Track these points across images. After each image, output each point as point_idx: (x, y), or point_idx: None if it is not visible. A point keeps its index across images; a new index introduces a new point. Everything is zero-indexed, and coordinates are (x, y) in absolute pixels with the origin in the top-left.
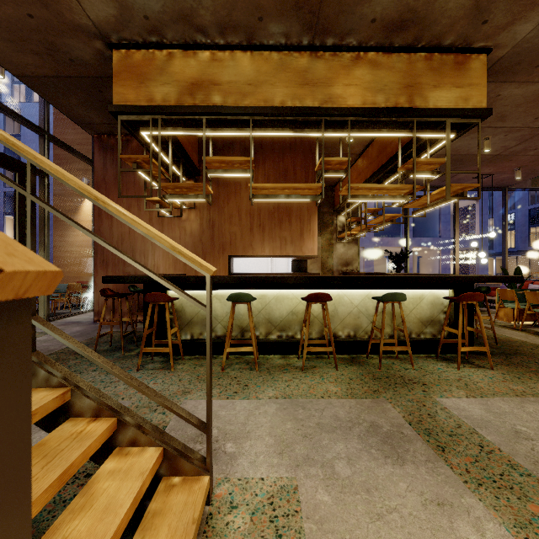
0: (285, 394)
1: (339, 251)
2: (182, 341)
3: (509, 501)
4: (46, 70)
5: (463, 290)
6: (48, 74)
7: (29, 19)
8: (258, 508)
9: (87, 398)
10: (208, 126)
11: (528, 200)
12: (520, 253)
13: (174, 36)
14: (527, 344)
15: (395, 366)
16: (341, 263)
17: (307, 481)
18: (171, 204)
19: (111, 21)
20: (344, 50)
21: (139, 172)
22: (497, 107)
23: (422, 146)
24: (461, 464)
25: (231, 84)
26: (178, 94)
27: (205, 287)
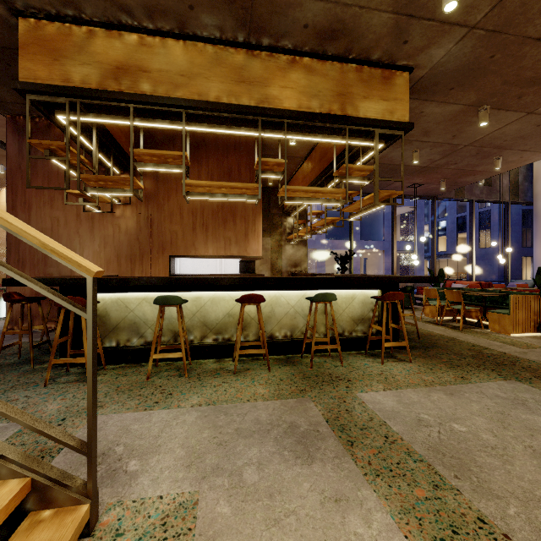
0: (210, 400)
1: (288, 252)
2: (105, 349)
3: (399, 488)
4: None
5: (389, 290)
6: None
7: None
8: (147, 531)
9: None
10: (137, 116)
11: (456, 209)
12: (450, 255)
13: (95, 12)
14: (444, 338)
15: (326, 364)
16: (290, 264)
17: (210, 493)
18: (95, 198)
19: None
20: (280, 51)
21: (53, 160)
22: (422, 123)
23: (357, 154)
24: (365, 457)
25: (161, 73)
26: (101, 77)
27: (133, 290)
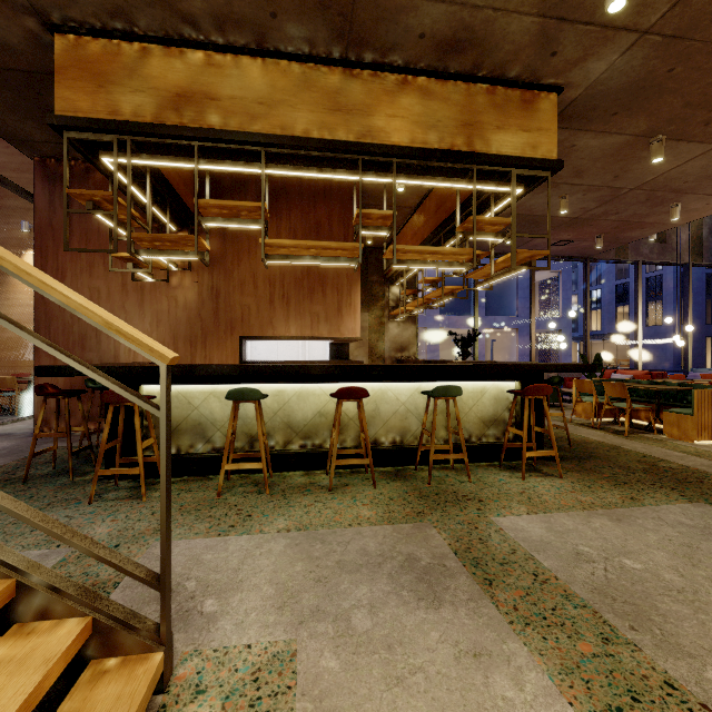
0: (300, 524)
1: (393, 332)
2: None
3: (557, 642)
4: None
5: (531, 382)
6: None
7: None
8: (235, 689)
9: None
10: (203, 156)
11: (615, 274)
12: (607, 336)
13: (150, 25)
14: (604, 446)
15: (449, 479)
16: (395, 347)
17: (311, 642)
18: (149, 263)
19: None
20: (387, 70)
21: (97, 215)
22: (573, 160)
23: (486, 202)
24: (509, 600)
25: (234, 101)
26: (157, 108)
27: (198, 381)
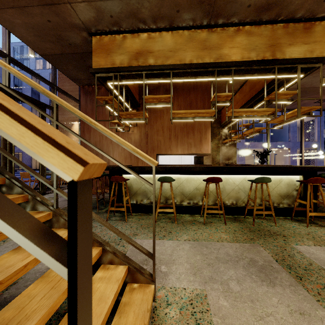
0: (194, 238)
1: (223, 151)
2: (131, 204)
3: None
4: (56, 50)
5: (309, 176)
6: (57, 53)
7: (48, 23)
8: (183, 306)
9: None
10: (146, 77)
11: None
12: None
13: (127, 26)
14: None
15: (263, 224)
16: (225, 158)
17: (212, 292)
18: (124, 124)
19: (92, 20)
20: (229, 26)
21: (106, 106)
22: None
23: (280, 83)
24: (314, 289)
25: (159, 52)
26: (129, 60)
27: (144, 173)
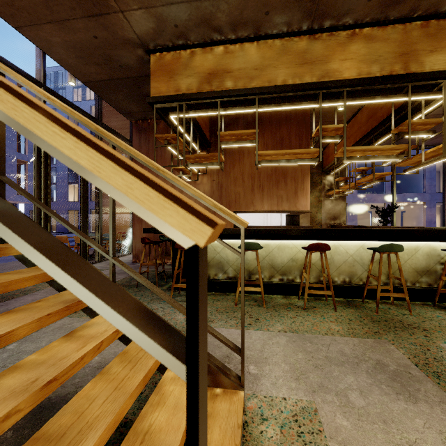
0: (292, 329)
1: (327, 207)
2: None
3: None
4: (103, 75)
5: None
6: (104, 78)
7: (94, 40)
8: (285, 423)
9: None
10: (221, 107)
11: None
12: None
13: (196, 38)
14: None
15: (392, 311)
16: (329, 217)
17: (325, 406)
18: (192, 171)
19: (150, 33)
20: (340, 29)
21: (168, 147)
22: None
23: (415, 109)
24: None
25: (240, 71)
26: (199, 83)
27: (220, 237)
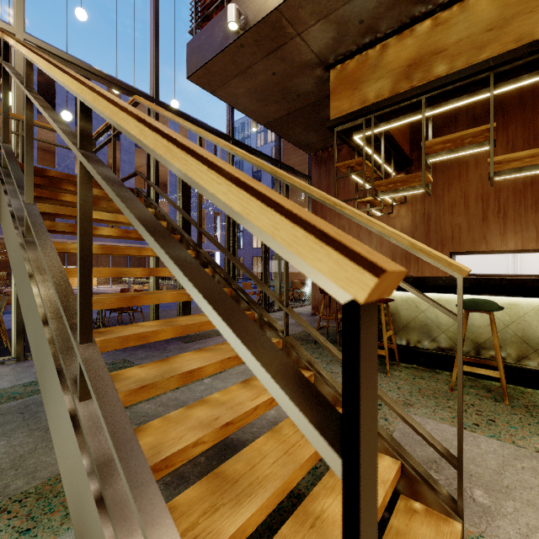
0: None
1: None
2: (396, 346)
3: None
4: (281, 112)
5: None
6: (282, 115)
7: (273, 77)
8: None
9: (326, 386)
10: (427, 106)
11: None
12: None
13: (389, 25)
14: None
15: None
16: None
17: None
18: (383, 201)
19: (329, 44)
20: None
21: (352, 176)
22: None
23: None
24: None
25: (460, 43)
26: (393, 84)
27: (425, 289)
